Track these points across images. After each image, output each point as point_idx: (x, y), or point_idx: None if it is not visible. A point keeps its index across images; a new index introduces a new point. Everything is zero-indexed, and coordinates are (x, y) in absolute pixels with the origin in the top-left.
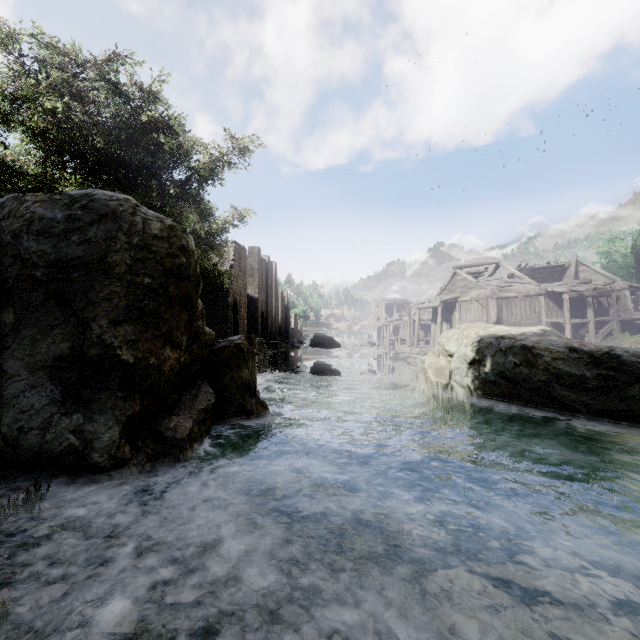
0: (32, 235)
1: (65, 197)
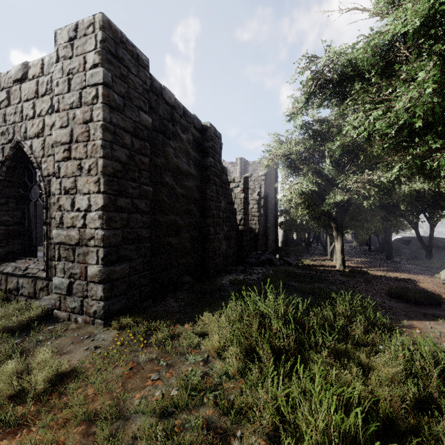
0: (439, 242)
1: (443, 238)
